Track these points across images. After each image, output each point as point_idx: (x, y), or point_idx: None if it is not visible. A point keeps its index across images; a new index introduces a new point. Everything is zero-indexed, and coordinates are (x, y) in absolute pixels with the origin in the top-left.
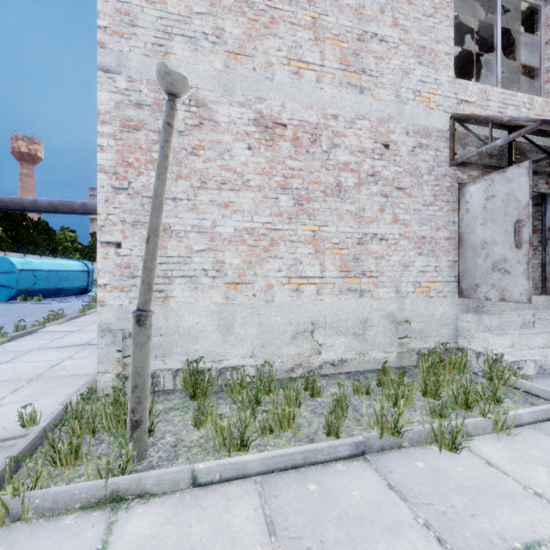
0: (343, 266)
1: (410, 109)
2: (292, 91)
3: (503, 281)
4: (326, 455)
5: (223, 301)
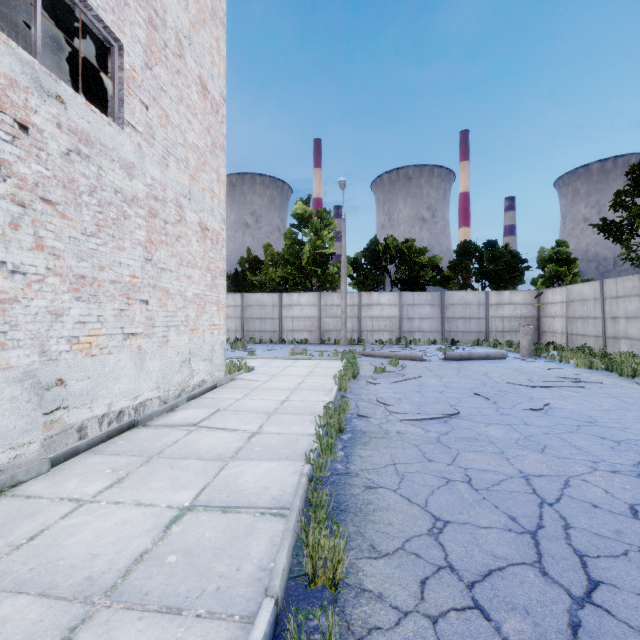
0: None
1: None
2: None
3: None
4: None
5: None
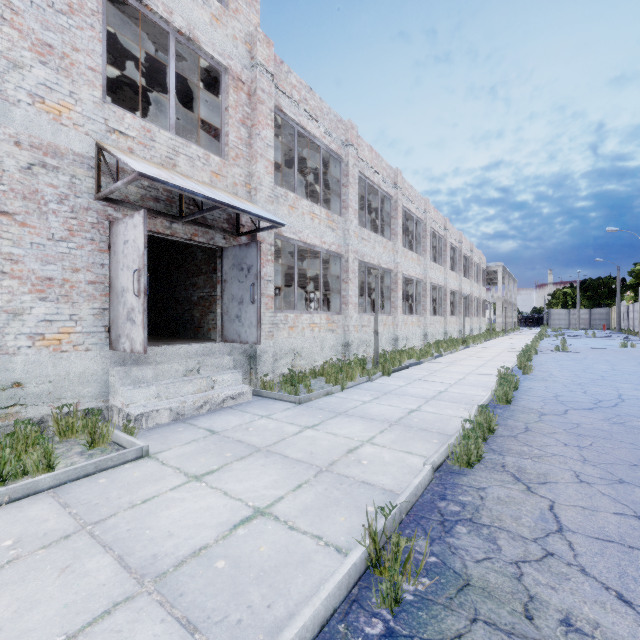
0: None
1: (24, 114)
2: None
3: (132, 331)
4: None
5: None
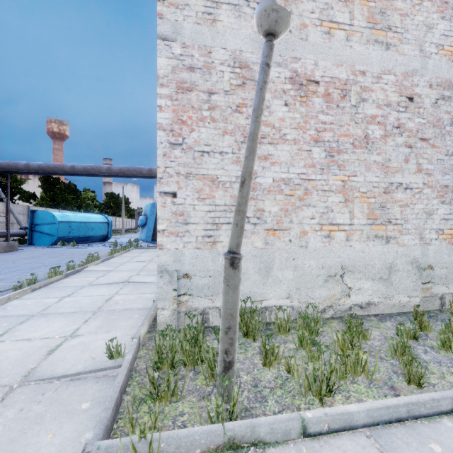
0: (370, 214)
1: (433, 63)
2: (324, 50)
3: None
4: (429, 408)
5: (262, 246)
